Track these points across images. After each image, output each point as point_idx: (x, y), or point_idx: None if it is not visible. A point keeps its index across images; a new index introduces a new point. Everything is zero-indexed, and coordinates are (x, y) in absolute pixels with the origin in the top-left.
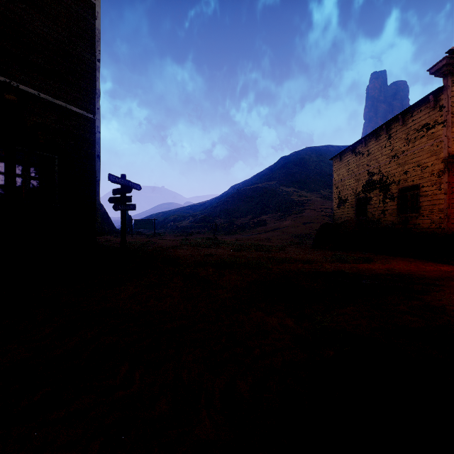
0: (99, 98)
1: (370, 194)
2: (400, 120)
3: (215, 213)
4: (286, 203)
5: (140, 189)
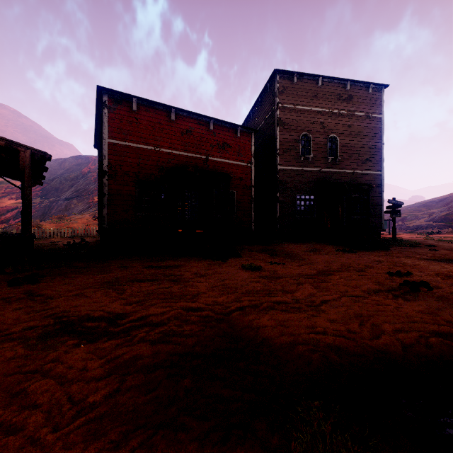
0: (383, 162)
1: None
2: None
3: None
4: None
5: (403, 204)
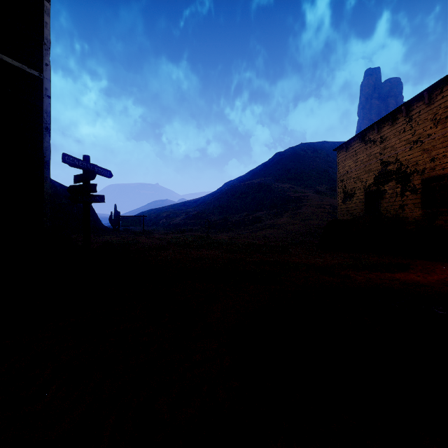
0: (49, 50)
1: (384, 186)
2: (425, 97)
3: (208, 209)
4: (282, 199)
5: (111, 176)
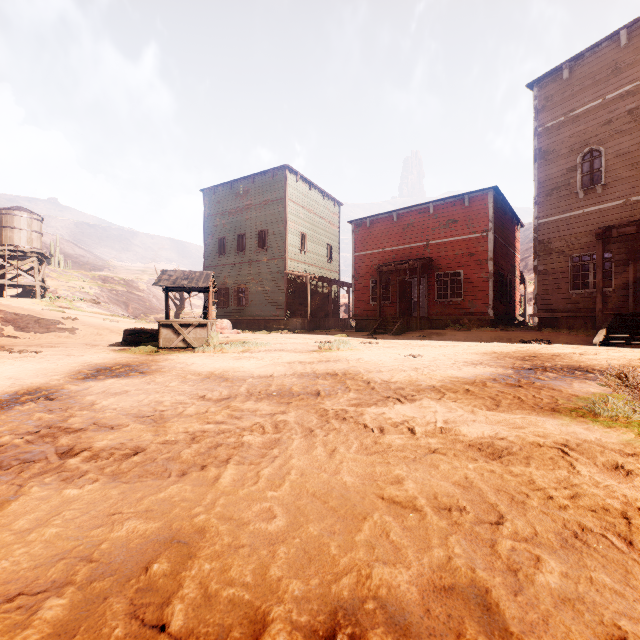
0: None
1: None
2: None
3: None
4: None
5: None
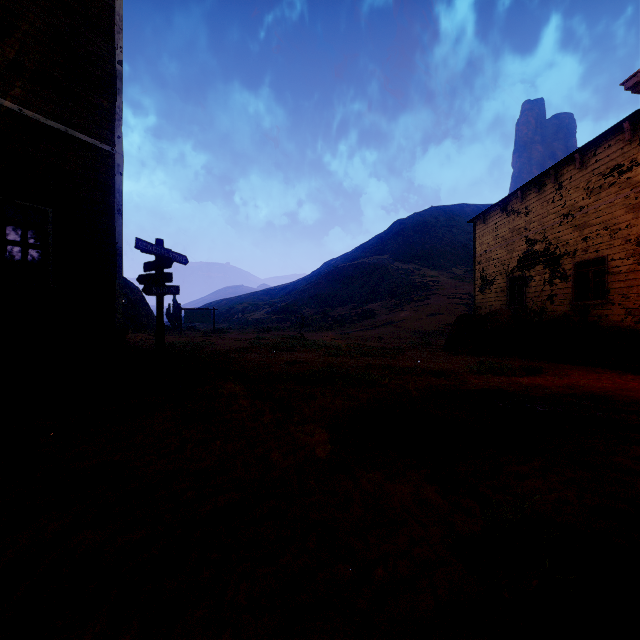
0: (121, 121)
1: (530, 271)
2: (577, 160)
3: (301, 300)
4: (404, 285)
5: (187, 262)
